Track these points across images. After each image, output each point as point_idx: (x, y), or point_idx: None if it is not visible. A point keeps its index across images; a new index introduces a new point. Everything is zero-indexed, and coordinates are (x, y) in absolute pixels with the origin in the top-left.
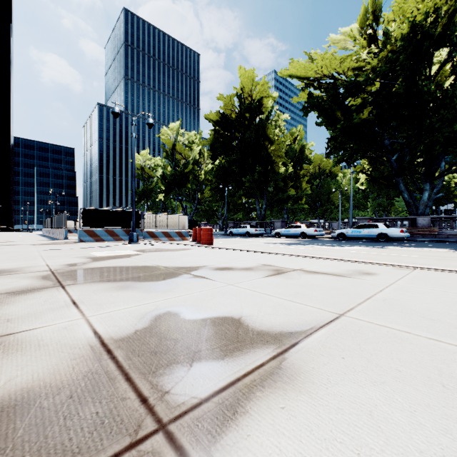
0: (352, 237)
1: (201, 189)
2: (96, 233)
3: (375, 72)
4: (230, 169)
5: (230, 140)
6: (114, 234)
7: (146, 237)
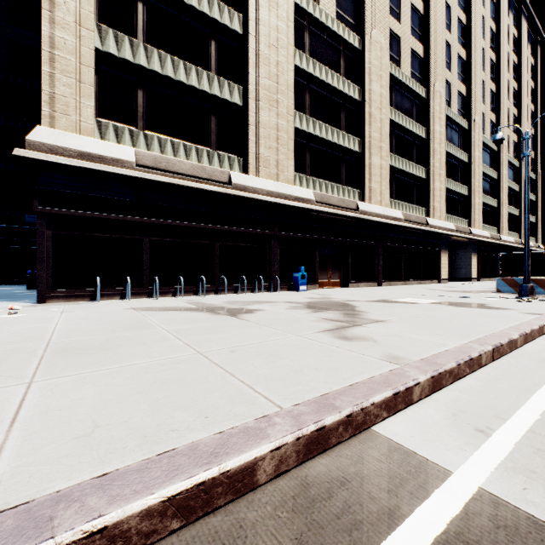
0: None
1: None
2: (518, 282)
3: None
4: None
5: None
6: None
7: None
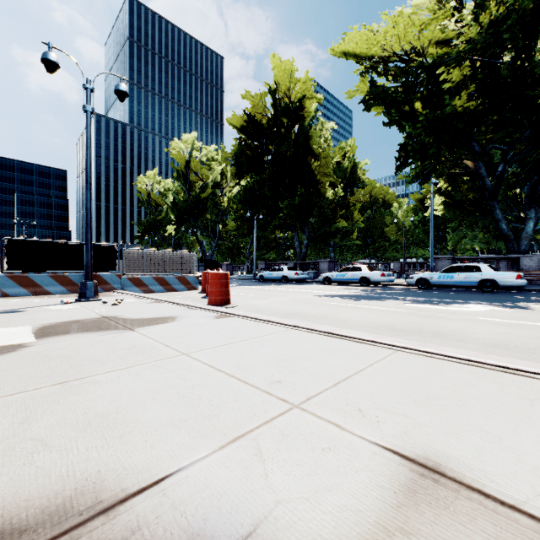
0: (439, 285)
1: (223, 220)
2: (35, 280)
3: (471, 44)
4: (261, 192)
5: (260, 154)
6: (69, 282)
7: (126, 286)
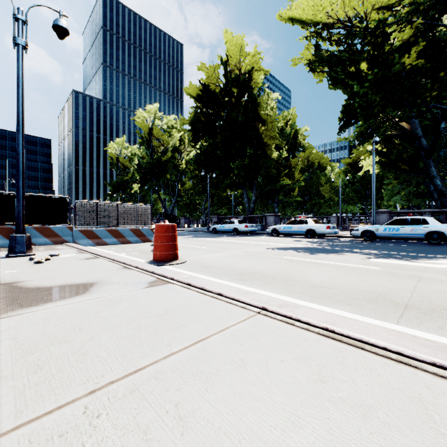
0: (384, 237)
1: (181, 180)
2: None
3: (415, 6)
4: (214, 154)
5: (213, 120)
6: None
7: (78, 238)
